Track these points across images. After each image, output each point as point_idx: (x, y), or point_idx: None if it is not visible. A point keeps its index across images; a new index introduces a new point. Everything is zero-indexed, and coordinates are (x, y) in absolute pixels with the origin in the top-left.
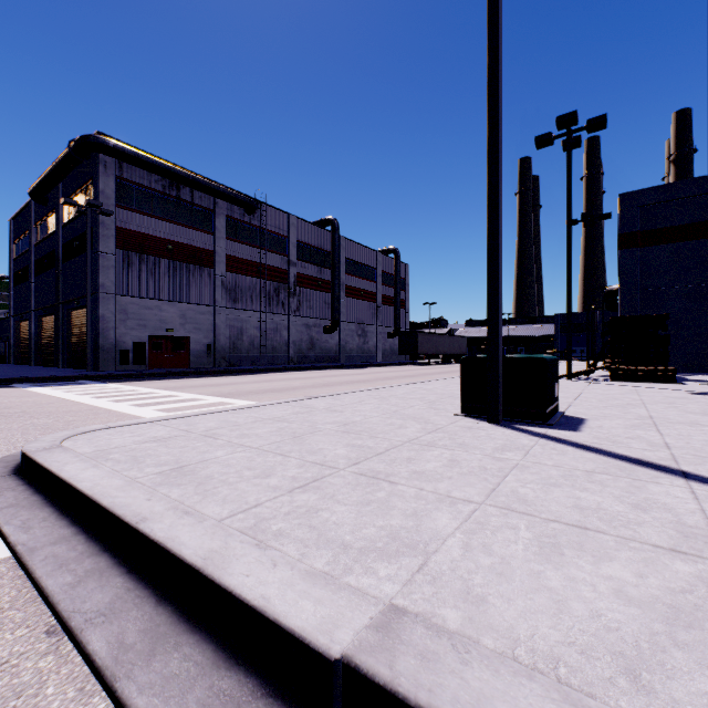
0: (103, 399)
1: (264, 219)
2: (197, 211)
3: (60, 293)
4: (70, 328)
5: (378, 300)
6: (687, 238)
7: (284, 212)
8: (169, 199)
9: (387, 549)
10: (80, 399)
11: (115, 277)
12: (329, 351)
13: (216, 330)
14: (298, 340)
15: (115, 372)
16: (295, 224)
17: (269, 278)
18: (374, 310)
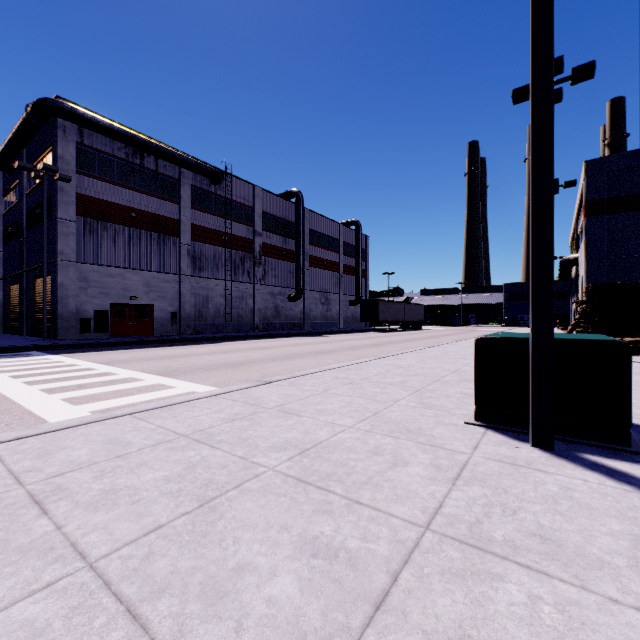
0: (19, 380)
1: (230, 190)
2: (162, 180)
3: (24, 261)
4: (33, 295)
5: (341, 270)
6: None
7: (250, 184)
8: (133, 167)
9: None
10: None
11: (75, 244)
12: (293, 318)
13: (181, 298)
14: (263, 307)
15: (72, 341)
16: (261, 195)
17: (234, 247)
18: (337, 279)
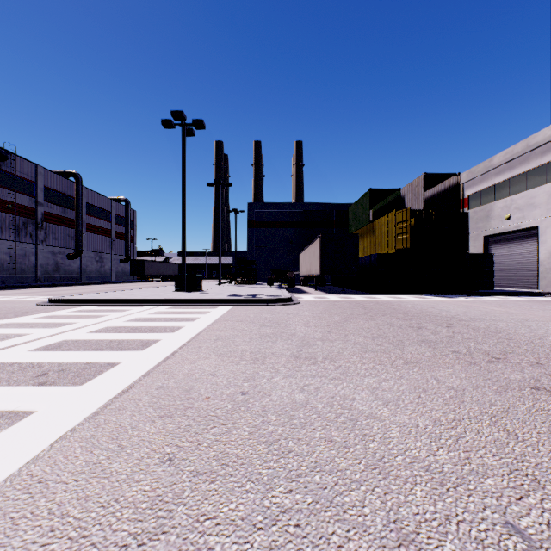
0: None
1: (14, 166)
2: None
3: None
4: None
5: (113, 235)
6: (270, 227)
7: (33, 163)
8: None
9: (166, 297)
10: None
11: None
12: (72, 272)
13: None
14: (45, 263)
15: None
16: (43, 173)
17: (18, 214)
18: (109, 242)
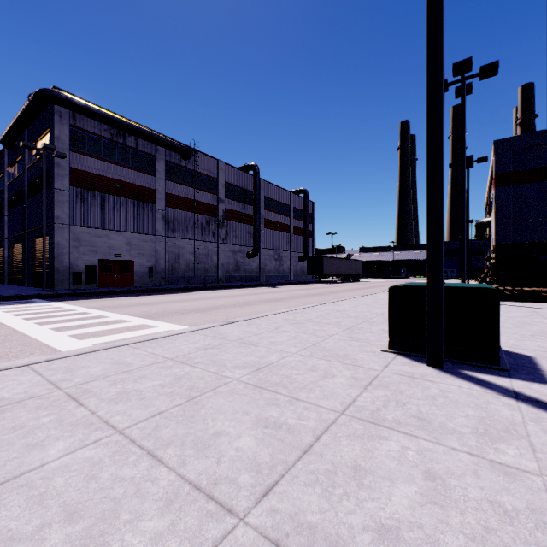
0: (31, 321)
1: (198, 164)
2: (141, 156)
3: (26, 224)
4: (34, 253)
5: (291, 231)
6: None
7: (214, 159)
8: (117, 145)
9: None
10: (9, 321)
11: (69, 210)
12: (251, 272)
13: (157, 255)
14: (225, 263)
15: (67, 291)
16: (224, 168)
17: (202, 212)
18: (288, 239)
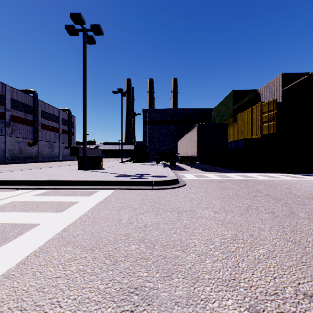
0: None
1: None
2: None
3: None
4: None
5: (60, 131)
6: (157, 124)
7: (3, 83)
8: None
9: (52, 178)
10: None
11: None
12: (31, 154)
13: None
14: (11, 149)
15: None
16: (10, 90)
17: None
18: (58, 136)
